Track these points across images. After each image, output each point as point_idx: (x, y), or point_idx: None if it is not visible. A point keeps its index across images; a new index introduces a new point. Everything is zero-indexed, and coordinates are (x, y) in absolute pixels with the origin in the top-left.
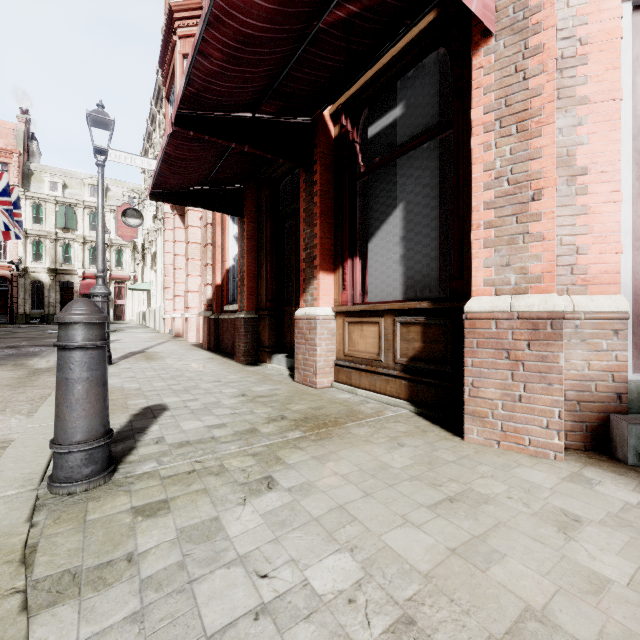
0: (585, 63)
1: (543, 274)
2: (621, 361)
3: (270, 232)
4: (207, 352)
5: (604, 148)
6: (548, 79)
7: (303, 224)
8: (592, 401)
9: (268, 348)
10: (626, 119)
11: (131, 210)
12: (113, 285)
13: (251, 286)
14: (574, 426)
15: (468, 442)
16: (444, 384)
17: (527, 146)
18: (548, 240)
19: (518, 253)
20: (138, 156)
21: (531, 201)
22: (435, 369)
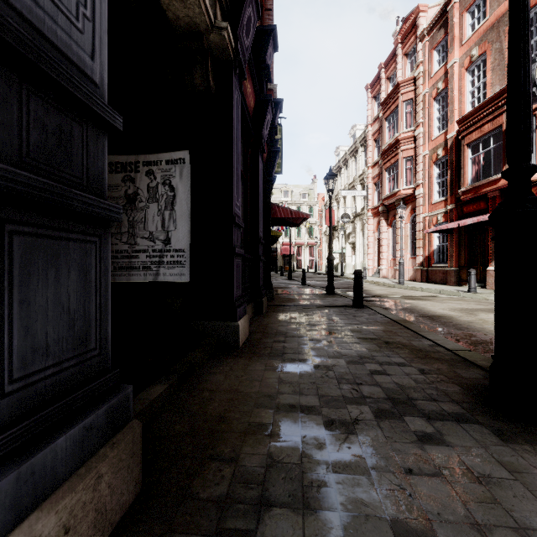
0: None
1: None
2: None
3: (466, 240)
4: (424, 283)
5: None
6: None
7: (490, 242)
8: None
9: (466, 280)
10: None
11: (345, 214)
12: (296, 248)
13: (456, 258)
14: None
15: None
16: None
17: None
18: None
19: None
20: (356, 191)
21: None
22: None
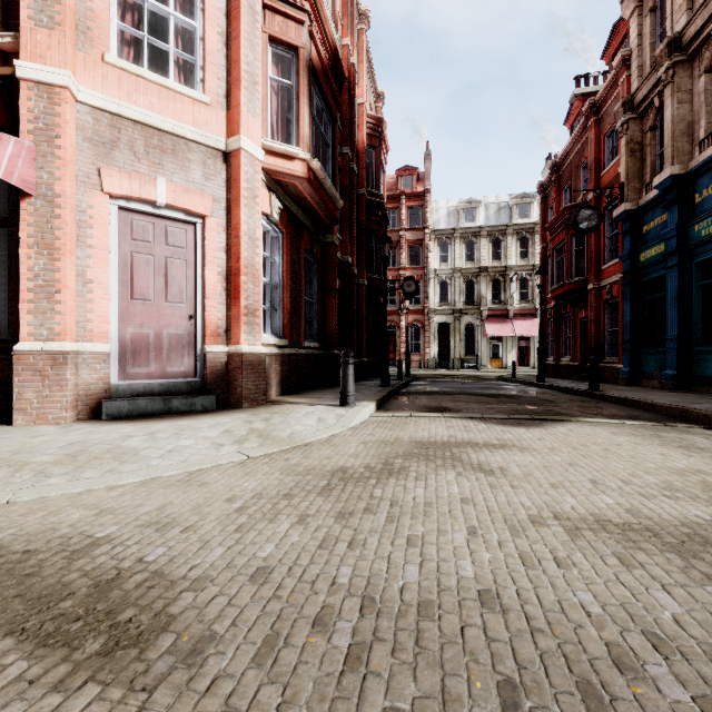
0: (92, 228)
1: (62, 332)
2: (107, 374)
3: None
4: None
5: (102, 273)
6: (64, 234)
7: None
8: (93, 395)
9: None
10: (115, 260)
11: None
12: None
13: None
14: (84, 408)
15: (16, 426)
16: (8, 398)
17: (54, 264)
18: (64, 315)
19: (49, 320)
20: None
21: (56, 294)
22: (2, 389)
